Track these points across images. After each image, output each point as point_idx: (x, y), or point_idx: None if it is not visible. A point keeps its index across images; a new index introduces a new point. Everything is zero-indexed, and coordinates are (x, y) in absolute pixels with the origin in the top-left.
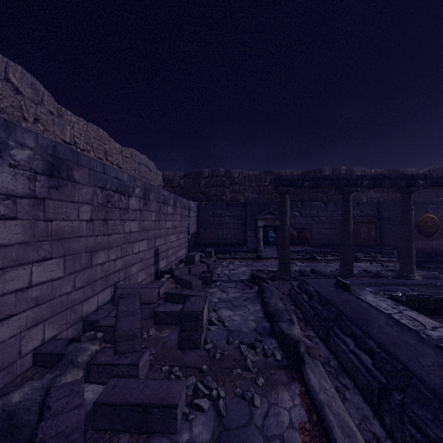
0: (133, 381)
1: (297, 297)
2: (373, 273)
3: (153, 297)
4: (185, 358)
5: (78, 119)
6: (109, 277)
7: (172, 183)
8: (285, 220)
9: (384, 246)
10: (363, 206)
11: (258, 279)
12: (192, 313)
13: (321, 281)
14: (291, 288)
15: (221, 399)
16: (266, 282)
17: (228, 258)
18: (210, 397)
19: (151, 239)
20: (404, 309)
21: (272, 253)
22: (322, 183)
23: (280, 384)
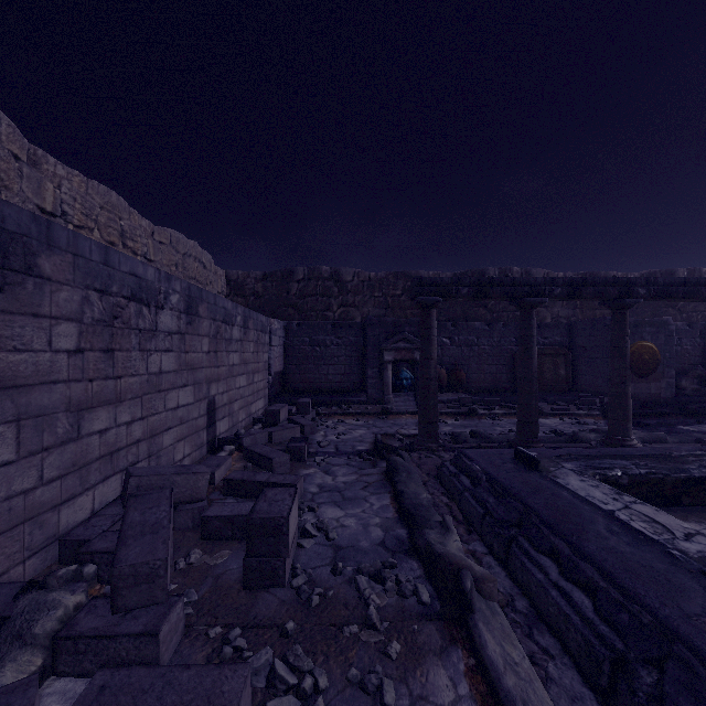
0: (143, 674)
1: (452, 481)
2: (567, 436)
3: (200, 489)
4: (254, 607)
5: (70, 172)
6: (116, 455)
7: (243, 290)
8: (430, 351)
9: (579, 391)
10: (547, 329)
11: (386, 450)
12: (269, 521)
13: (491, 453)
14: (441, 465)
15: (320, 698)
16: (399, 456)
17: (336, 414)
18: (300, 693)
19: (201, 385)
20: (632, 502)
21: (407, 405)
22: (490, 290)
23: (431, 653)
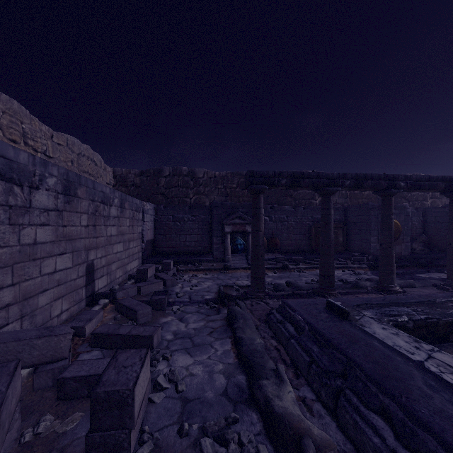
0: None
1: (279, 328)
2: (352, 284)
3: (61, 349)
4: None
5: None
6: None
7: (126, 182)
8: (259, 225)
9: (351, 251)
10: None
11: (227, 299)
12: (114, 394)
13: (307, 303)
14: (269, 313)
15: None
16: (237, 304)
17: (191, 270)
18: None
19: (79, 252)
20: (431, 350)
21: (241, 262)
22: (302, 181)
23: None
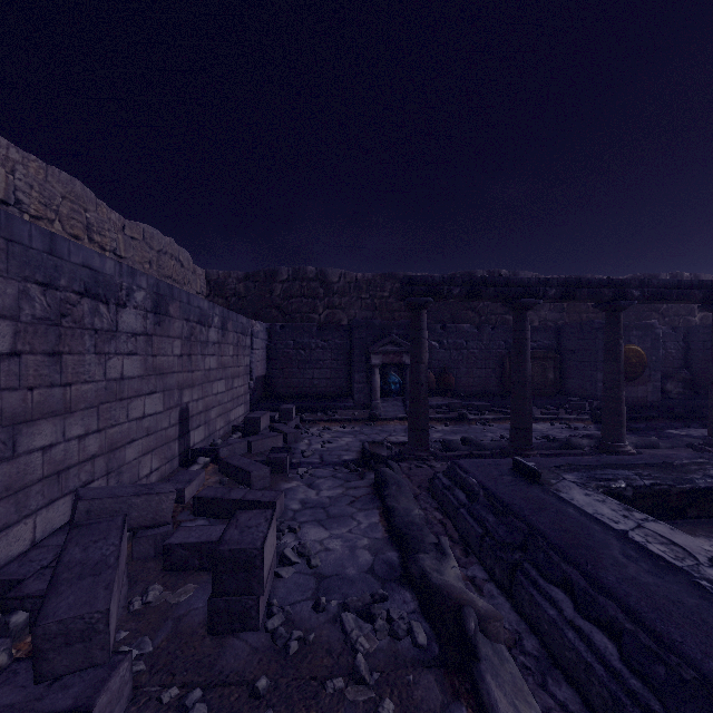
0: None
1: (446, 495)
2: (560, 442)
3: (163, 512)
4: (220, 658)
5: (25, 156)
6: (65, 474)
7: (224, 290)
8: (421, 354)
9: (567, 395)
10: (535, 332)
11: (374, 460)
12: (240, 553)
13: (486, 463)
14: (433, 477)
15: None
16: (388, 466)
17: (321, 420)
18: None
19: (171, 391)
20: (644, 519)
21: (395, 410)
22: (483, 290)
23: None
